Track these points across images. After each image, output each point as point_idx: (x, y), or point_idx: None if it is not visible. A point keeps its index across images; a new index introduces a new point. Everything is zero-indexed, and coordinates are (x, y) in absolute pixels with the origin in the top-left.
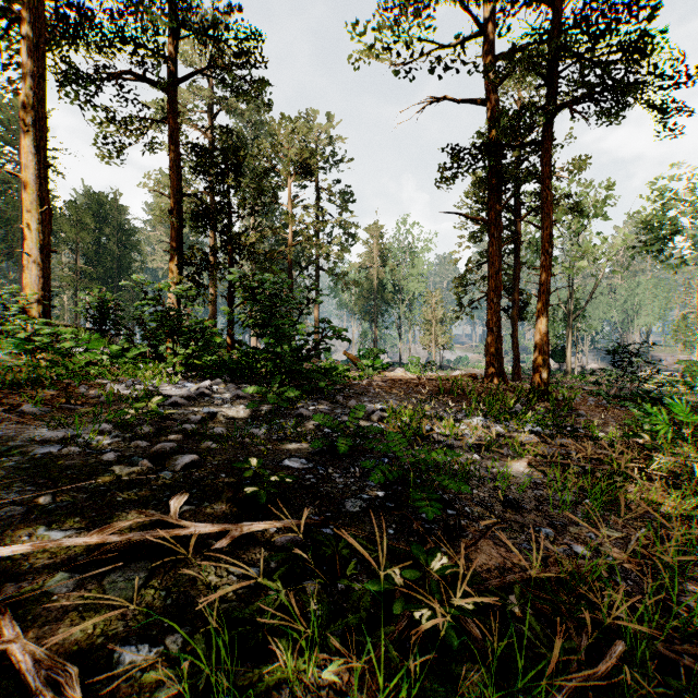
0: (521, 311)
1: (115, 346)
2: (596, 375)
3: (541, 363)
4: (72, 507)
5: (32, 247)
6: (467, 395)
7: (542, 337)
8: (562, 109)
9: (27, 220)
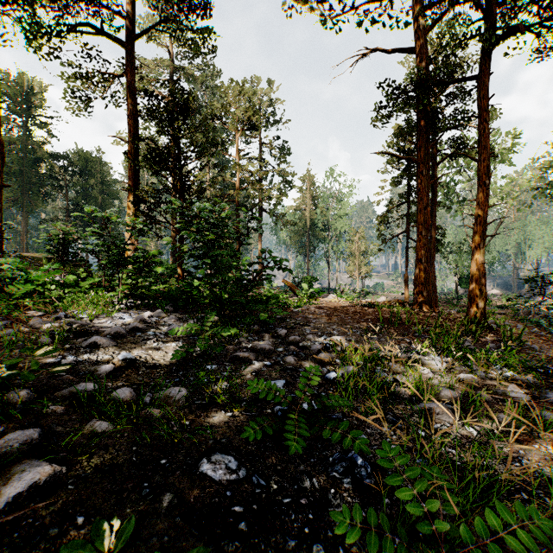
0: (437, 244)
1: (71, 276)
2: (497, 299)
3: (477, 293)
4: None
5: None
6: (406, 324)
7: (479, 267)
8: (505, 37)
9: None
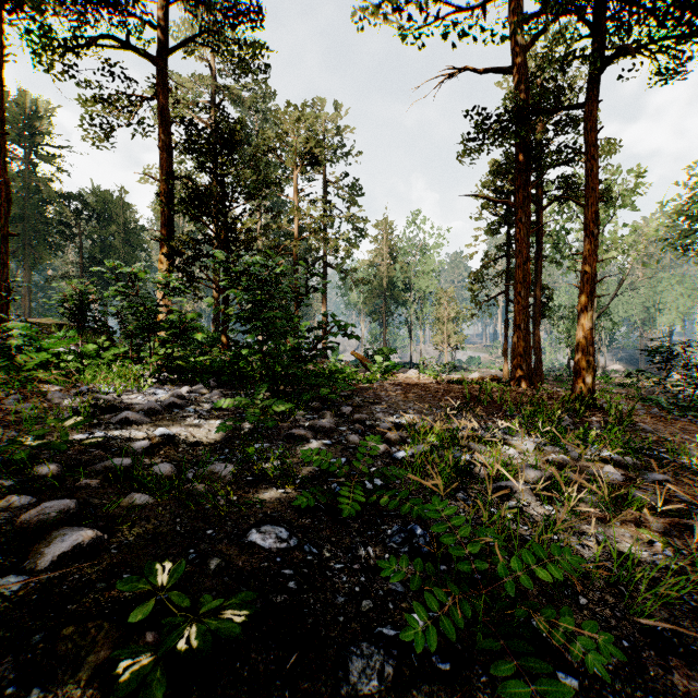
0: (543, 308)
1: (91, 345)
2: (619, 377)
3: (584, 365)
4: None
5: None
6: (497, 403)
7: (586, 334)
8: (615, 58)
9: None
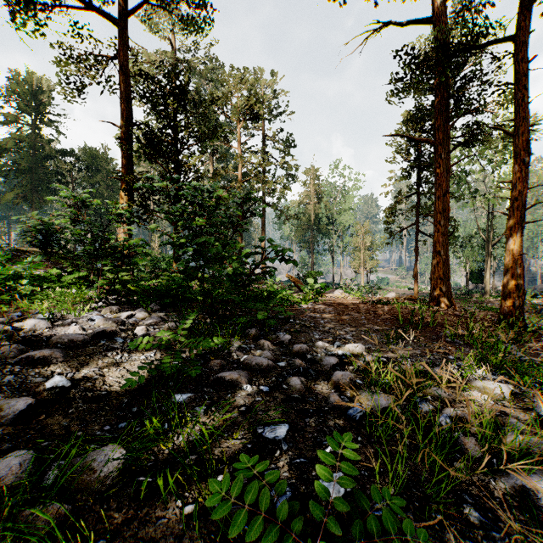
0: (450, 237)
1: (55, 269)
2: None
3: (513, 289)
4: None
5: None
6: (430, 326)
7: (515, 259)
8: None
9: None
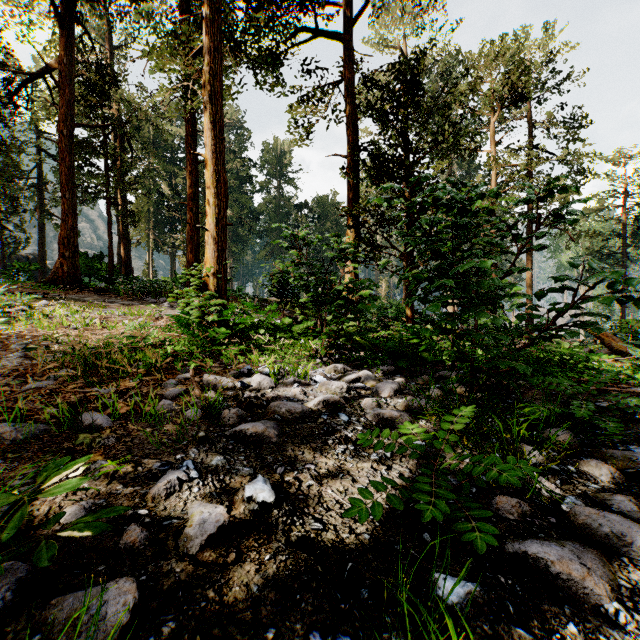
0: None
1: (287, 319)
2: None
3: None
4: None
5: (210, 222)
6: None
7: None
8: None
9: (207, 197)
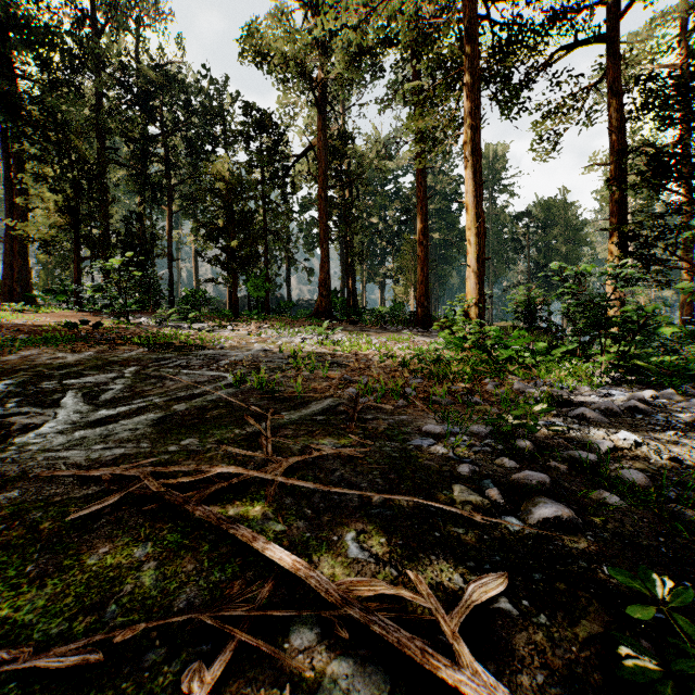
0: None
1: (541, 343)
2: None
3: None
4: (390, 520)
5: (471, 259)
6: None
7: None
8: None
9: (468, 237)
